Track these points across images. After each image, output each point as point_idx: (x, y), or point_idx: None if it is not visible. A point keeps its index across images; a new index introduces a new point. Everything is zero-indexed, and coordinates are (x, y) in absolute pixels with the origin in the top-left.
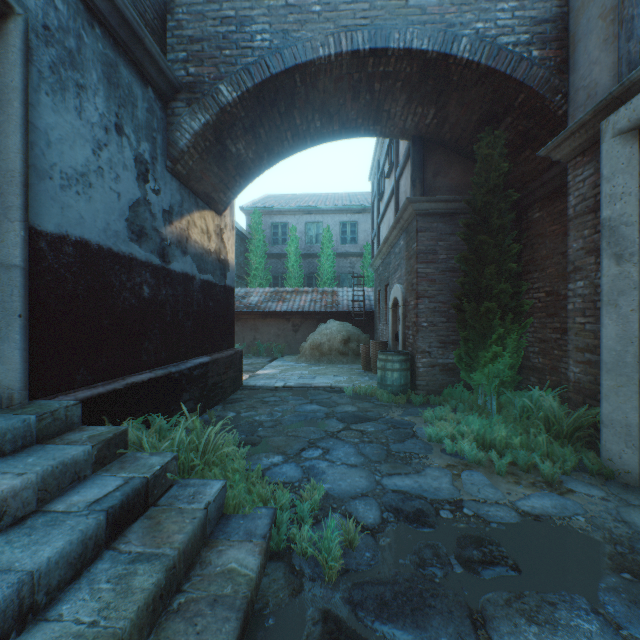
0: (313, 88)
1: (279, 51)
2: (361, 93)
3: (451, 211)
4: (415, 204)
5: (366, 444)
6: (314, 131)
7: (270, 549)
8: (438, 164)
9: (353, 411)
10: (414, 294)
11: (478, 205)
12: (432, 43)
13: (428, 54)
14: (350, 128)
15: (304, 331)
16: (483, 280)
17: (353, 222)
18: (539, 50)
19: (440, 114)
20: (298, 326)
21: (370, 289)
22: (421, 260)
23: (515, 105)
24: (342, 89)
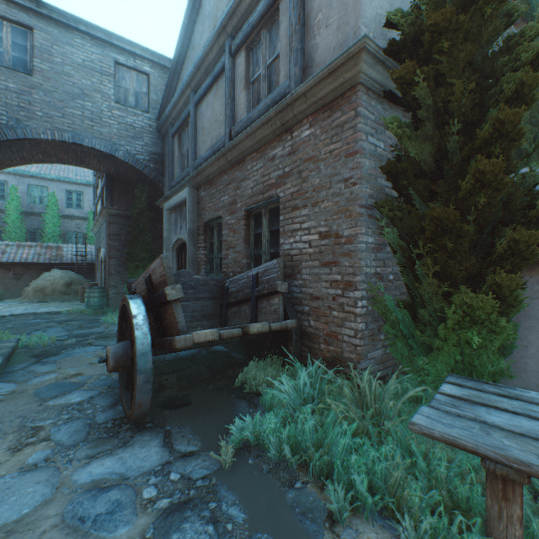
0: (38, 146)
1: (14, 128)
2: (70, 153)
3: (129, 215)
4: (108, 209)
5: (70, 326)
6: (39, 159)
7: (19, 347)
8: (122, 190)
9: (66, 319)
10: (108, 256)
11: (134, 219)
12: (106, 149)
13: (104, 153)
14: (65, 161)
15: (28, 279)
16: (137, 252)
17: (79, 192)
18: (154, 165)
19: (118, 171)
20: (21, 275)
21: (94, 246)
22: (112, 239)
23: (148, 181)
24: (58, 149)
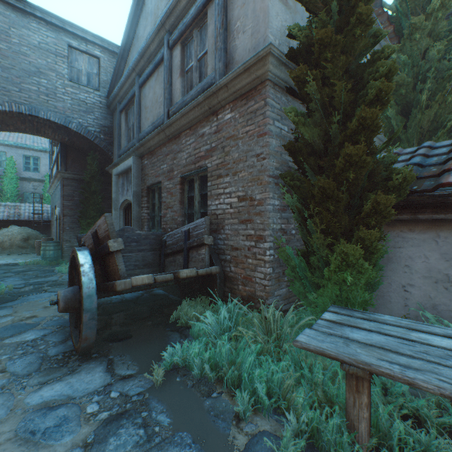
0: None
1: None
2: (27, 123)
3: (81, 179)
4: (62, 173)
5: (26, 276)
6: None
7: None
8: (75, 157)
9: (23, 269)
10: (63, 214)
11: (86, 182)
12: (60, 121)
13: (59, 124)
14: (22, 130)
15: None
16: (88, 211)
17: (36, 157)
18: (104, 136)
19: (72, 140)
20: None
21: (50, 206)
22: (66, 199)
23: (98, 150)
24: (15, 119)
